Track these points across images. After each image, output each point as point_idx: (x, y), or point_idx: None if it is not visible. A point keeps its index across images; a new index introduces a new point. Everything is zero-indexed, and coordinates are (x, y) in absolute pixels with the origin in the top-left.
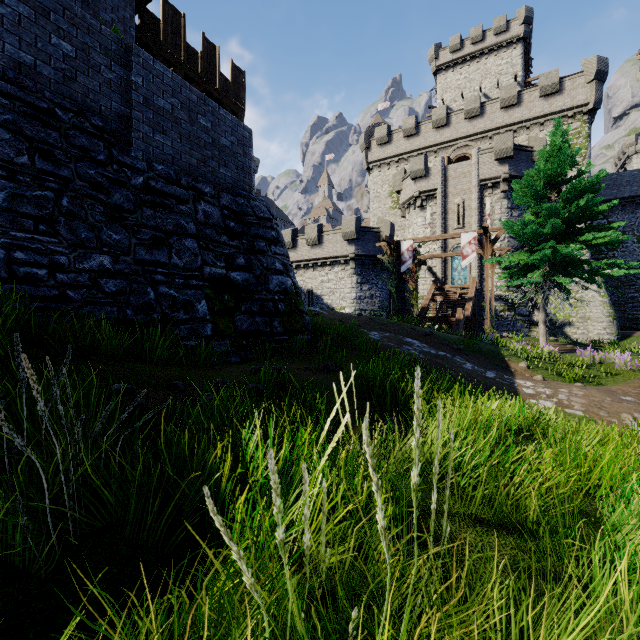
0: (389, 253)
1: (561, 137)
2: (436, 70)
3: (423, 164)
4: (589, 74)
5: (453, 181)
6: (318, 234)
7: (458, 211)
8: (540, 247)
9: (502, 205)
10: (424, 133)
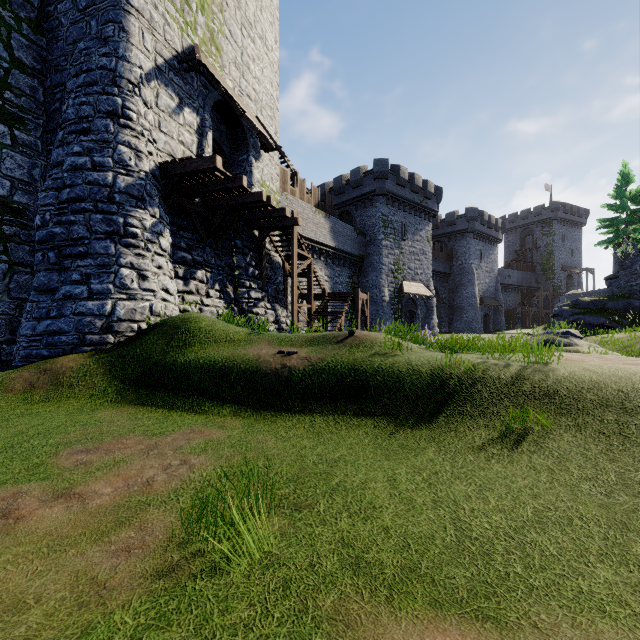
0: None
1: None
2: None
3: None
4: None
5: None
6: None
7: None
8: None
9: None
10: None
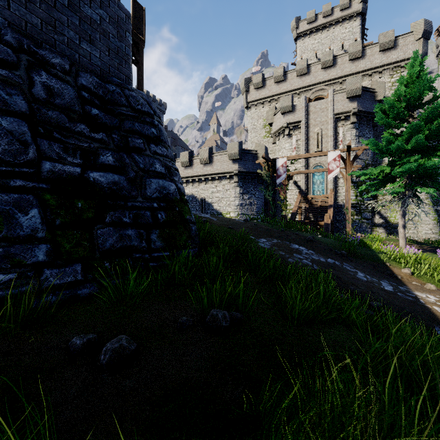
0: (267, 168)
1: (418, 67)
2: (297, 36)
3: (290, 101)
4: (418, 33)
5: (313, 115)
6: (209, 155)
7: (317, 138)
8: (404, 161)
9: (352, 133)
10: (290, 79)
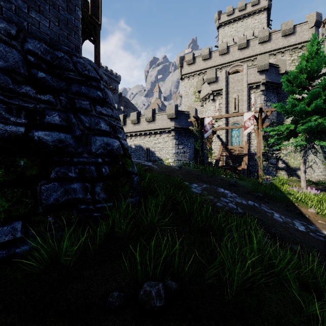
0: (197, 125)
1: (316, 46)
2: (219, 26)
3: (214, 74)
4: (311, 23)
5: (232, 84)
6: (152, 115)
7: (235, 102)
8: (306, 120)
9: (261, 99)
10: (214, 58)
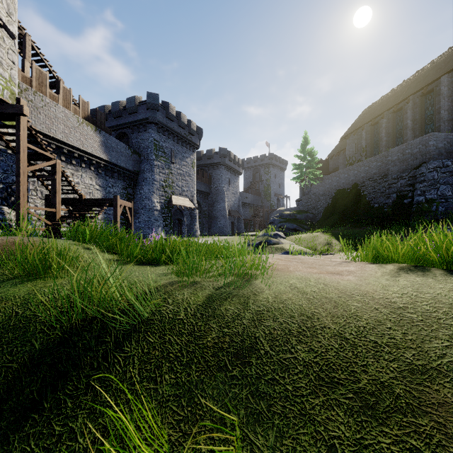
0: None
1: None
2: None
3: None
4: None
5: None
6: None
7: None
8: None
9: None
10: None
